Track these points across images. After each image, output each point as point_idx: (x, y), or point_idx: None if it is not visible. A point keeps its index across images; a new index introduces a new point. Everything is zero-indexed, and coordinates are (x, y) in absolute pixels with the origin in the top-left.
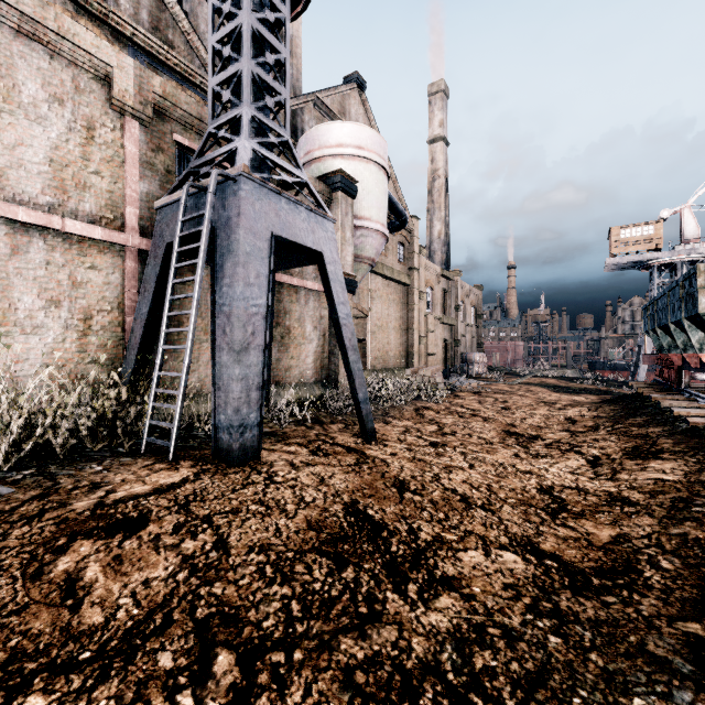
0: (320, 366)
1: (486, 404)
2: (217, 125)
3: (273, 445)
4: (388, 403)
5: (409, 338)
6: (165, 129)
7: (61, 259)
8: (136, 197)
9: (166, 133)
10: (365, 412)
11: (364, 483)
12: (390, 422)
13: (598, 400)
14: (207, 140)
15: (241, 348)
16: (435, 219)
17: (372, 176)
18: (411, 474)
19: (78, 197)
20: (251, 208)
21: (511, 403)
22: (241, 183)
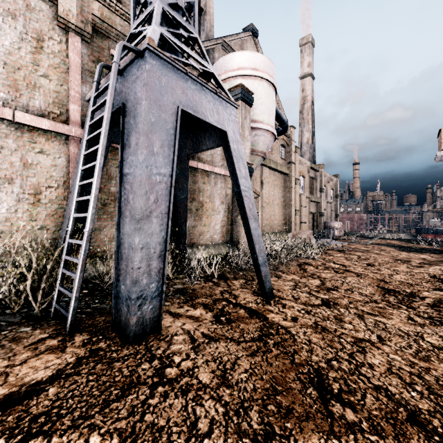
0: (225, 231)
1: (352, 261)
2: (136, 25)
3: (180, 307)
4: (277, 260)
5: (288, 211)
6: (104, 45)
7: (13, 144)
8: (78, 97)
9: (105, 49)
10: (264, 274)
11: (273, 377)
12: (280, 276)
13: (442, 258)
14: (129, 41)
15: (142, 216)
16: (305, 130)
17: (264, 90)
18: (323, 355)
19: (29, 95)
20: (157, 82)
21: (373, 260)
22: (147, 56)
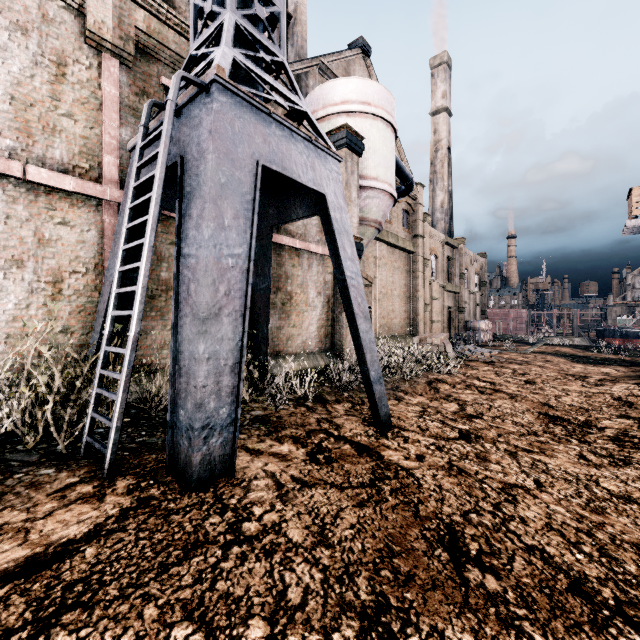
0: (323, 334)
1: (505, 377)
2: (198, 44)
3: (260, 442)
4: (397, 375)
5: (413, 306)
6: (151, 71)
7: (24, 212)
8: (115, 145)
9: (152, 76)
10: (378, 394)
11: (389, 534)
12: (402, 398)
13: (633, 373)
14: (188, 66)
15: (209, 314)
16: (438, 189)
17: (379, 134)
18: (458, 506)
19: (46, 142)
20: (229, 127)
21: (534, 376)
22: (215, 92)
